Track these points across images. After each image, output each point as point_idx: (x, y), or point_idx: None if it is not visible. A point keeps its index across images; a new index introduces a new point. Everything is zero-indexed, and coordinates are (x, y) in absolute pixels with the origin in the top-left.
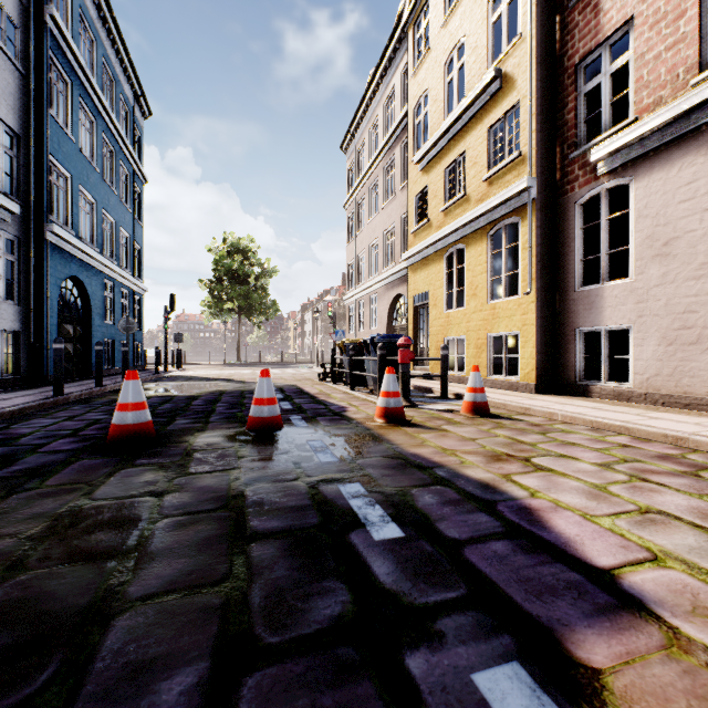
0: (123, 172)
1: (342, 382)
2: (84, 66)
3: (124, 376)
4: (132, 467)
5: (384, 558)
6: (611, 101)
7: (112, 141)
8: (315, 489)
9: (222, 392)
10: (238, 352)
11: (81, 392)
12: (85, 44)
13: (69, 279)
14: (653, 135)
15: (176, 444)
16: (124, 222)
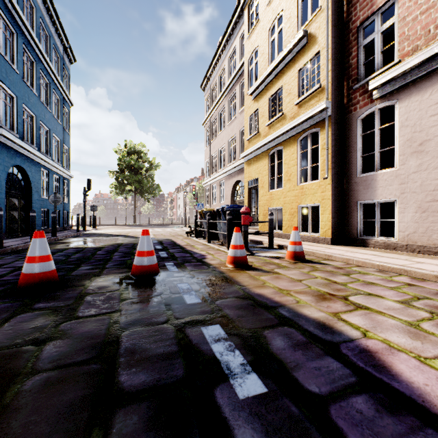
0: (55, 97)
1: (202, 237)
2: (25, 22)
3: (53, 234)
4: (29, 311)
5: (252, 427)
6: (381, 50)
7: (47, 75)
8: (182, 332)
9: (120, 244)
10: (134, 217)
11: (17, 245)
12: (27, 8)
13: (15, 167)
14: (412, 71)
15: (74, 287)
16: (56, 131)
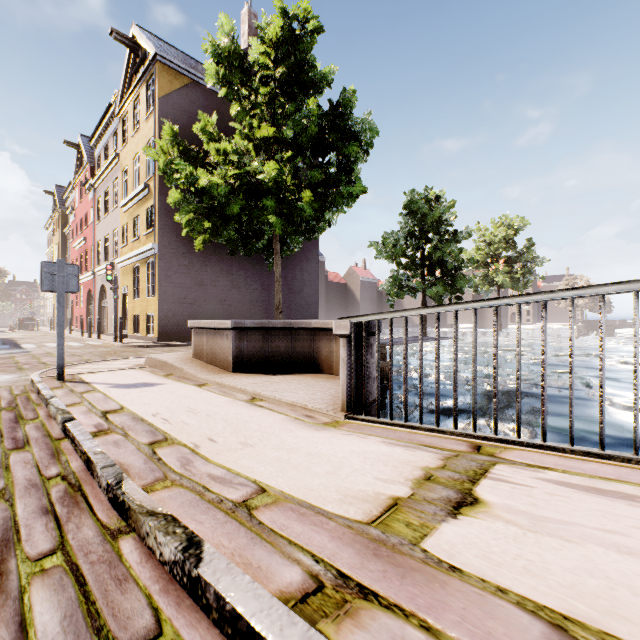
0: None
1: None
2: None
3: None
4: None
5: None
6: None
7: None
8: None
9: None
10: None
11: None
12: None
13: None
14: None
15: None
16: None
